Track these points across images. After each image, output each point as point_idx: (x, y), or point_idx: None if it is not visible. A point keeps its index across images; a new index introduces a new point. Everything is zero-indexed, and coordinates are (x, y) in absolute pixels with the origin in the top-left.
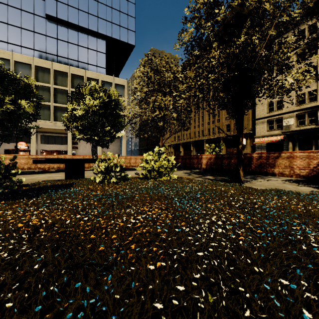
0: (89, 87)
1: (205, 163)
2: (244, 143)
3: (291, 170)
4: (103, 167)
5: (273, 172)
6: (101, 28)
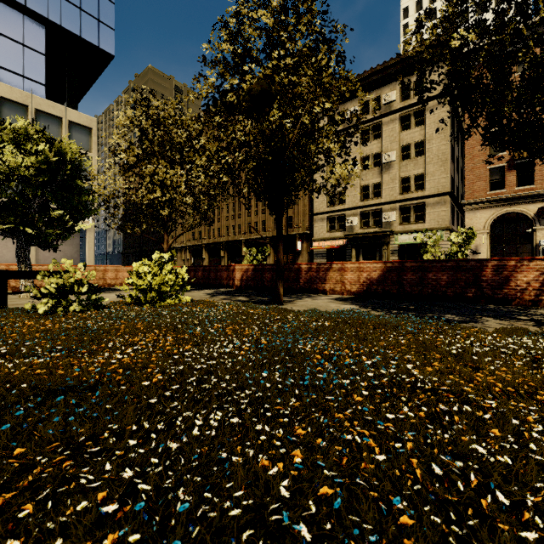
0: (13, 128)
1: (239, 277)
2: (300, 248)
3: (343, 285)
4: (54, 285)
5: (324, 288)
6: (36, 1)
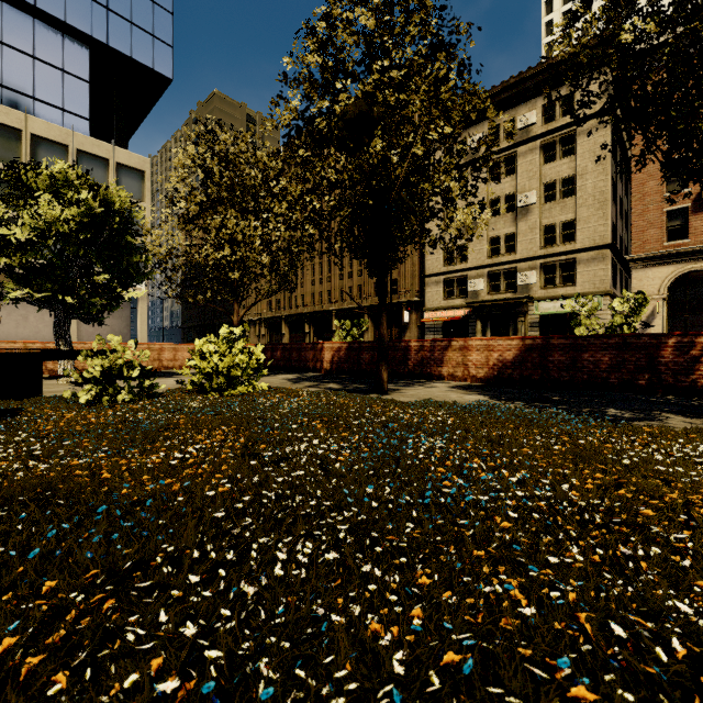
0: (50, 173)
1: (329, 359)
2: (407, 320)
3: (466, 369)
4: (99, 368)
5: (441, 373)
6: (78, 15)
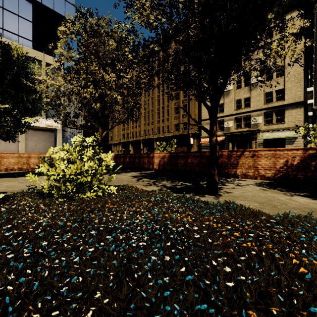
0: None
1: (157, 162)
2: (192, 142)
3: (256, 170)
4: None
5: (236, 173)
6: None
